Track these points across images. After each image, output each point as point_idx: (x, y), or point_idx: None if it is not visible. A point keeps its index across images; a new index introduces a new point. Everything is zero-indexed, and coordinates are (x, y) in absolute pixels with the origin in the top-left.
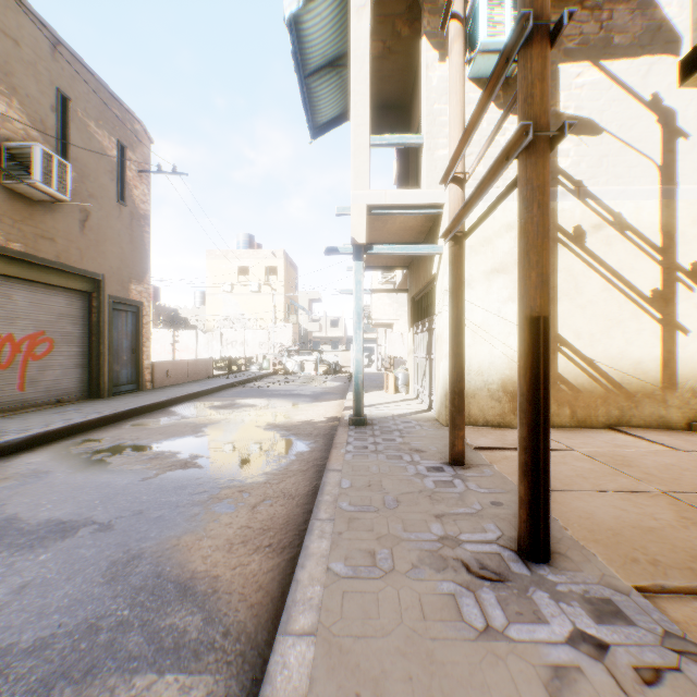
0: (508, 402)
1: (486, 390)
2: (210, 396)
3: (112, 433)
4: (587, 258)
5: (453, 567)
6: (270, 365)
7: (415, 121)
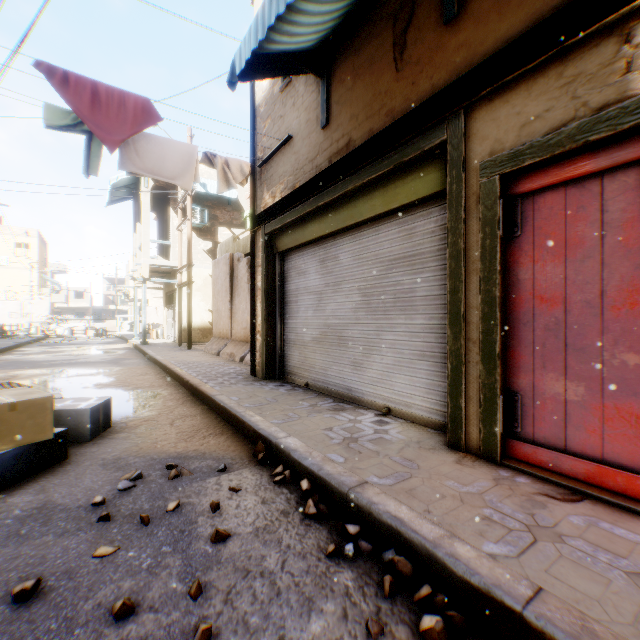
0: (201, 334)
1: (194, 330)
2: (30, 346)
3: (19, 354)
4: None
5: (175, 350)
6: (41, 331)
7: (168, 214)
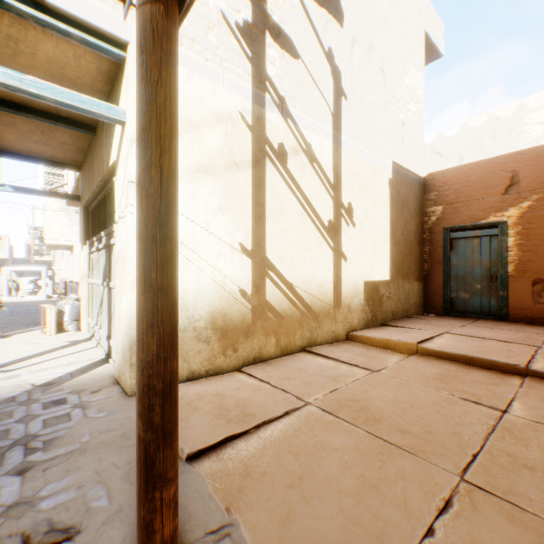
0: (217, 341)
1: (191, 330)
2: None
3: None
4: (289, 180)
5: None
6: None
7: None
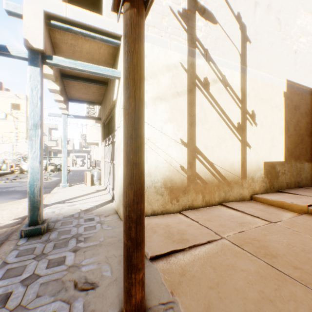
0: (167, 195)
1: (153, 187)
2: None
3: None
4: (210, 99)
5: None
6: (9, 167)
7: None
